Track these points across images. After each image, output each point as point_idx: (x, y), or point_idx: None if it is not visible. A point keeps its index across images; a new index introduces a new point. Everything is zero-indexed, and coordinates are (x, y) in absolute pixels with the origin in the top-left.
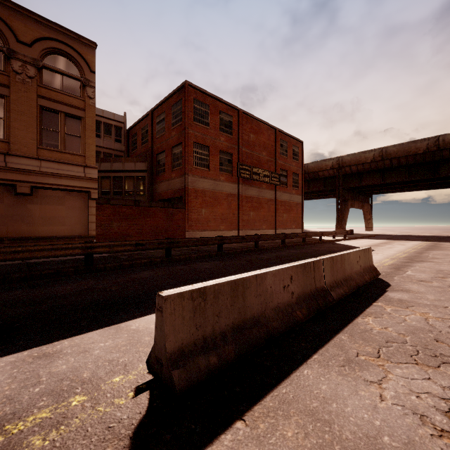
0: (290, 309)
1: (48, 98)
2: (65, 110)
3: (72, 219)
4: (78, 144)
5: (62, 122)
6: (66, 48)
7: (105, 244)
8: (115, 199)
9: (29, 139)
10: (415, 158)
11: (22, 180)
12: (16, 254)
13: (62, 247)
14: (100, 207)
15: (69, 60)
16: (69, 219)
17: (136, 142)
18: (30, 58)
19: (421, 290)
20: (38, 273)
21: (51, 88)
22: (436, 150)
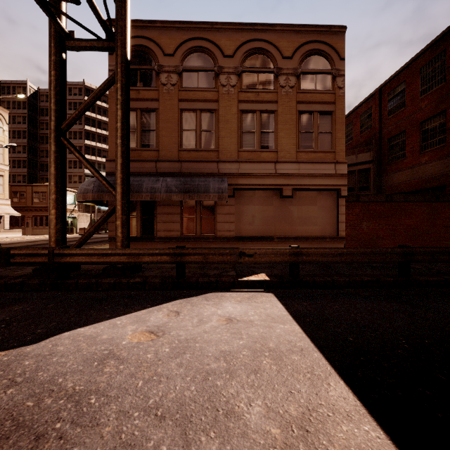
0: None
1: (304, 101)
2: (317, 109)
3: (323, 219)
4: (328, 140)
5: (315, 122)
6: (318, 46)
7: (427, 250)
8: (364, 195)
9: (291, 145)
10: None
11: (286, 184)
12: (340, 256)
13: (381, 251)
14: (349, 205)
15: (321, 56)
16: (320, 219)
17: (350, 133)
18: (291, 69)
19: None
20: (359, 279)
21: (307, 91)
22: None
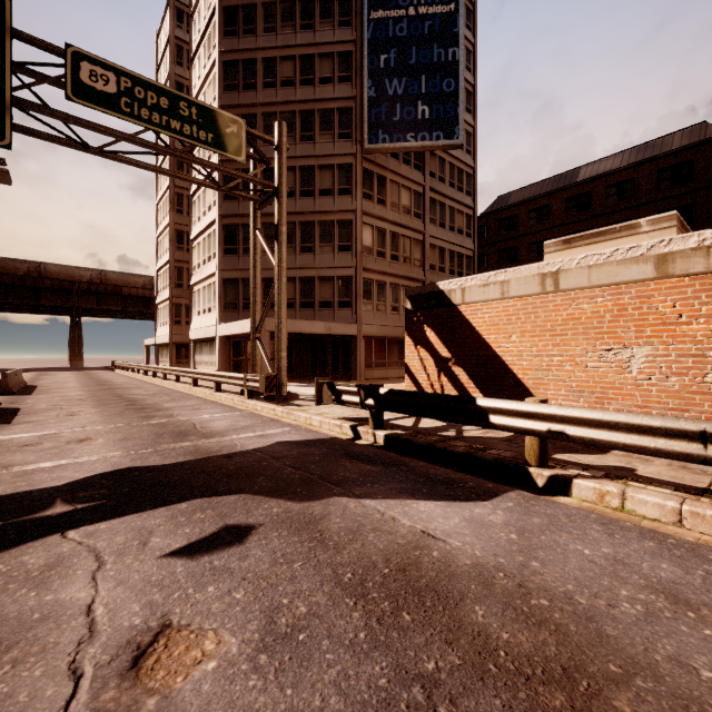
0: (17, 386)
1: None
2: None
3: None
4: None
5: None
6: None
7: None
8: None
9: None
10: (15, 279)
11: None
12: None
13: None
14: None
15: None
16: None
17: None
18: None
19: (52, 384)
20: None
21: None
22: (39, 276)
